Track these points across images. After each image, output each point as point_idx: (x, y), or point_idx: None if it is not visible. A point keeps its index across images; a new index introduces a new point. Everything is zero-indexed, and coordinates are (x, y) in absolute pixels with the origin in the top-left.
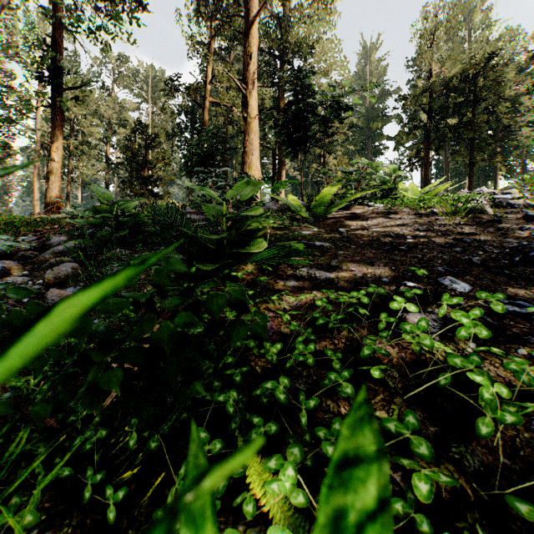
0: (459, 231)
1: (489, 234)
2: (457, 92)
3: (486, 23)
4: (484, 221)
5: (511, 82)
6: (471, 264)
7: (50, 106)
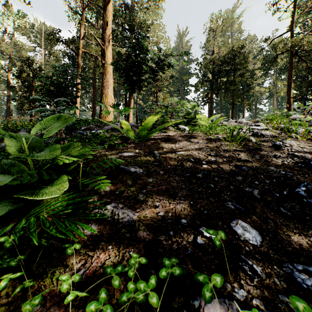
0: (237, 157)
1: (257, 161)
2: (226, 64)
3: (239, 30)
4: (251, 148)
5: (250, 62)
6: (253, 197)
7: None
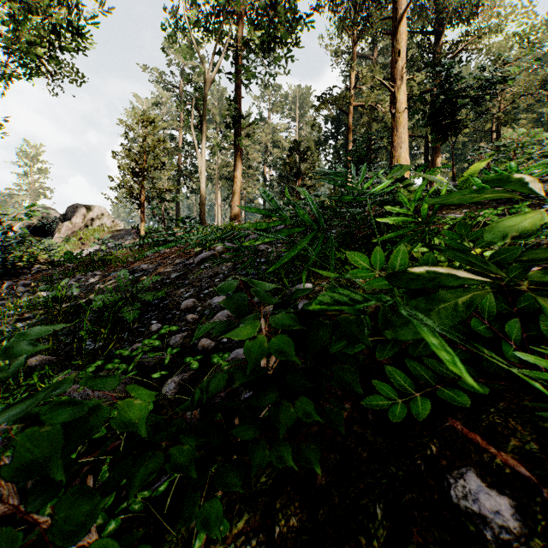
0: None
1: None
2: None
3: None
4: None
5: None
6: None
7: (233, 144)
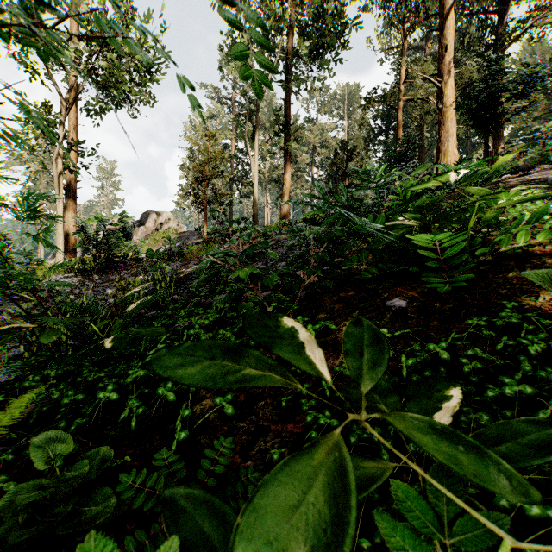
0: None
1: None
2: None
3: None
4: None
5: None
6: None
7: (283, 148)
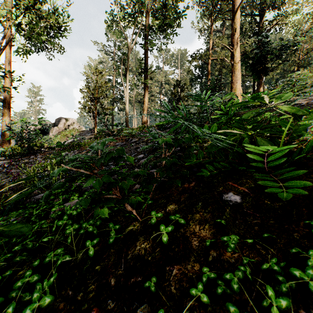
0: None
1: None
2: None
3: None
4: None
5: None
6: None
7: (143, 83)
